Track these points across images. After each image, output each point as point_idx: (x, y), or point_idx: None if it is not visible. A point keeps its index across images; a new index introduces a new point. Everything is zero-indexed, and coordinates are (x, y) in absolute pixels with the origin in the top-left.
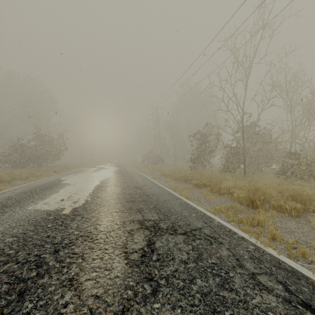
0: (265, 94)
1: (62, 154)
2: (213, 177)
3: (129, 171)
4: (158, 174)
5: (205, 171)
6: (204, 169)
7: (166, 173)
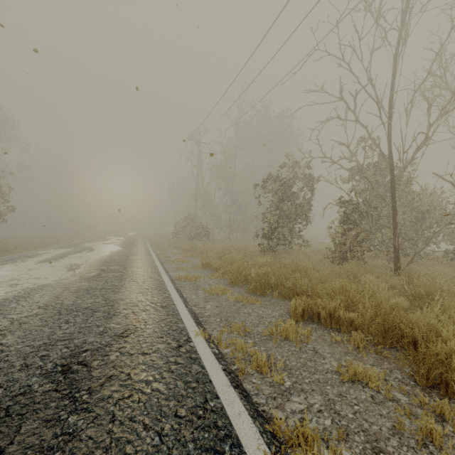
0: (445, 77)
1: (4, 220)
2: (357, 292)
3: (133, 257)
4: (195, 265)
5: (297, 257)
6: (288, 249)
7: (212, 261)
